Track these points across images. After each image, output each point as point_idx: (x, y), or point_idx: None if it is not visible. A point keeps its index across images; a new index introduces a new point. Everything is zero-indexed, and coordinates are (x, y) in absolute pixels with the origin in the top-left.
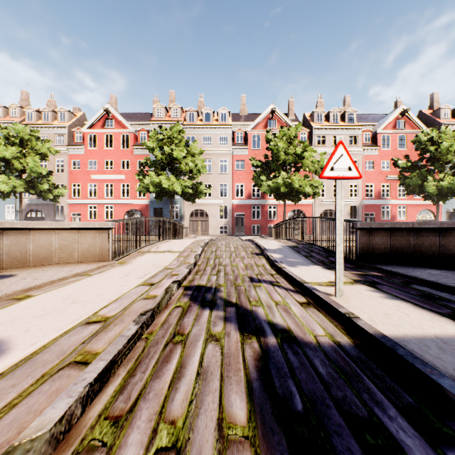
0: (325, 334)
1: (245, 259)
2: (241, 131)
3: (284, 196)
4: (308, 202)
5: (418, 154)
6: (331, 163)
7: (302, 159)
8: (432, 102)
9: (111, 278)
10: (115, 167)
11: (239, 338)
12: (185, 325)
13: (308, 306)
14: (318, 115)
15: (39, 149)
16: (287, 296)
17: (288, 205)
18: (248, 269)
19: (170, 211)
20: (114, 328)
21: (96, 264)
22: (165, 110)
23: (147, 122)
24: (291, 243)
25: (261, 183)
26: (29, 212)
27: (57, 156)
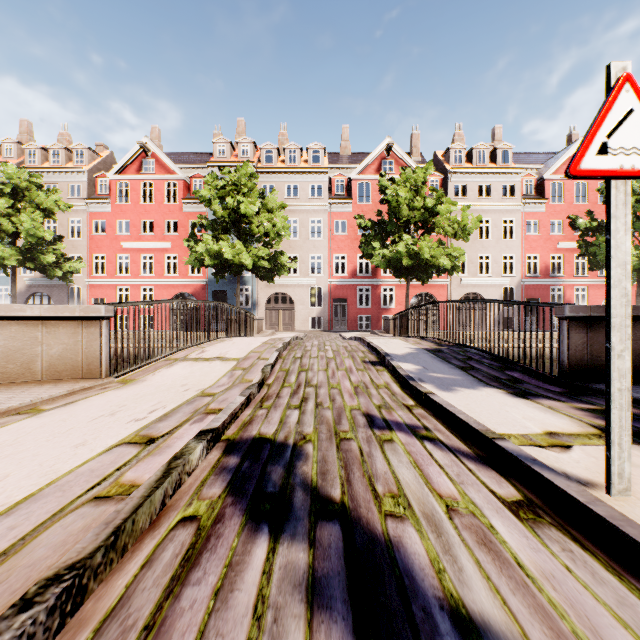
0: None
1: (353, 372)
2: (342, 178)
3: (406, 272)
4: (441, 283)
5: None
6: (601, 135)
7: (435, 216)
8: None
9: (73, 420)
10: (157, 230)
11: None
12: (176, 633)
13: (535, 518)
14: (455, 153)
15: (41, 203)
16: (464, 475)
17: (411, 287)
18: (360, 393)
19: (236, 295)
20: None
21: (70, 384)
22: (230, 147)
23: (204, 165)
24: (428, 344)
25: (372, 253)
26: (31, 296)
27: (71, 214)
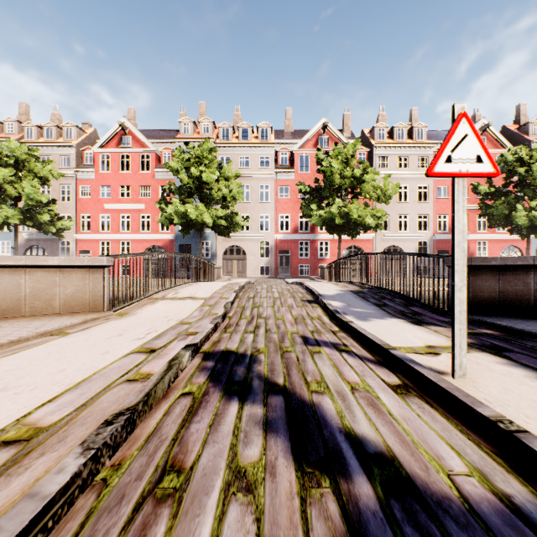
0: (469, 470)
1: (294, 308)
2: (286, 151)
3: (338, 229)
4: (367, 237)
5: (503, 178)
6: (447, 150)
7: (361, 183)
8: (518, 116)
9: (94, 339)
10: (133, 194)
11: (296, 481)
12: (191, 441)
13: (407, 393)
14: (379, 131)
15: (38, 172)
16: (366, 371)
17: (343, 241)
18: (299, 323)
19: (199, 248)
20: (33, 464)
21: (83, 316)
22: (193, 125)
23: (172, 140)
24: (353, 287)
25: (310, 213)
26: (28, 249)
27: (62, 181)
